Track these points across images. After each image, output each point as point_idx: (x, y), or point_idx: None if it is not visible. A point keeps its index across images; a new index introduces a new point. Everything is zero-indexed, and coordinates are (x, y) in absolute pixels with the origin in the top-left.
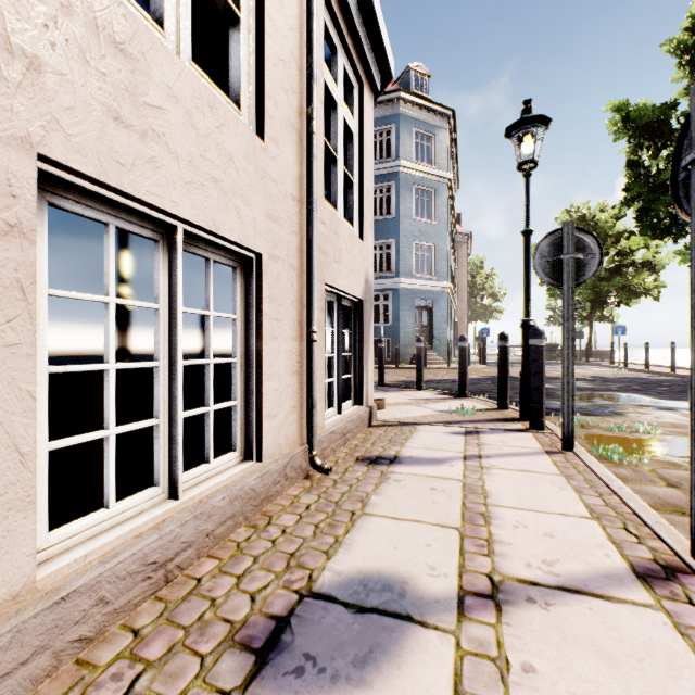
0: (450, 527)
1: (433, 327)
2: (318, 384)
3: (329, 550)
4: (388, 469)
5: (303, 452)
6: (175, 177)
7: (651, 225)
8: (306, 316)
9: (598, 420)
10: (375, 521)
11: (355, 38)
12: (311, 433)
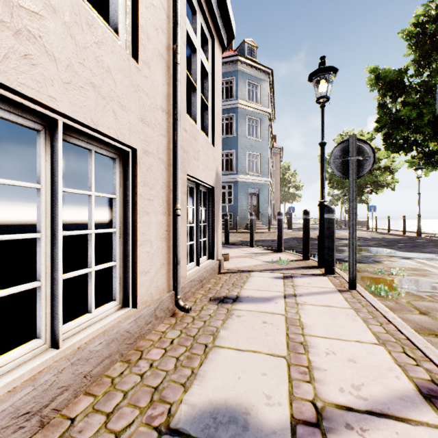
0: (279, 356)
1: (259, 206)
2: (182, 246)
3: (186, 382)
4: (232, 307)
5: (170, 297)
6: (52, 76)
7: (391, 144)
8: (173, 197)
9: (366, 266)
10: (222, 353)
11: (209, 5)
12: (176, 283)
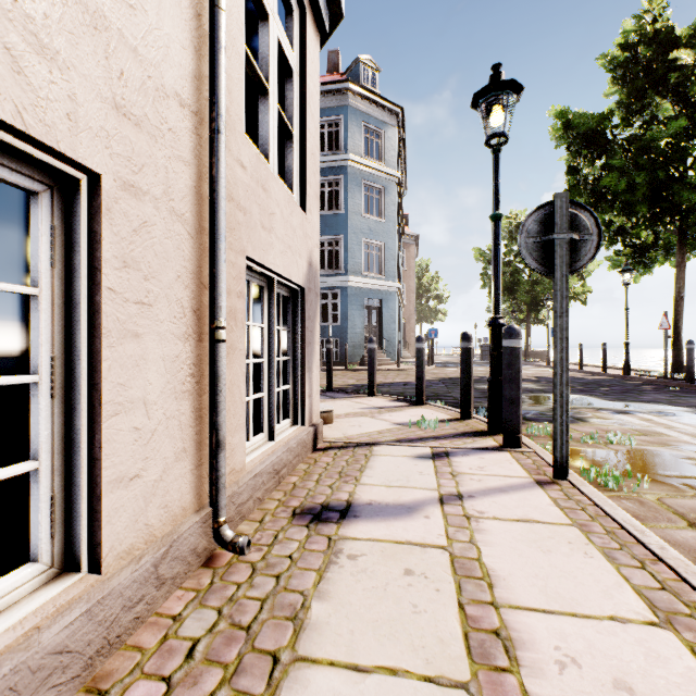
0: (453, 683)
1: (383, 327)
2: (233, 407)
3: None
4: (338, 532)
5: (200, 523)
6: None
7: None
8: (208, 301)
9: None
10: (315, 684)
11: None
12: (215, 490)
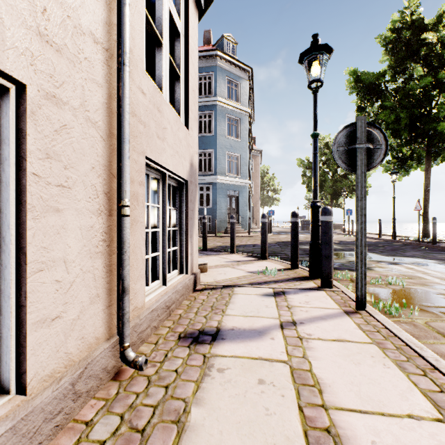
0: None
1: (239, 209)
2: (136, 263)
3: None
4: (210, 351)
5: (110, 348)
6: None
7: None
8: (116, 187)
9: None
10: None
11: None
12: (121, 323)
